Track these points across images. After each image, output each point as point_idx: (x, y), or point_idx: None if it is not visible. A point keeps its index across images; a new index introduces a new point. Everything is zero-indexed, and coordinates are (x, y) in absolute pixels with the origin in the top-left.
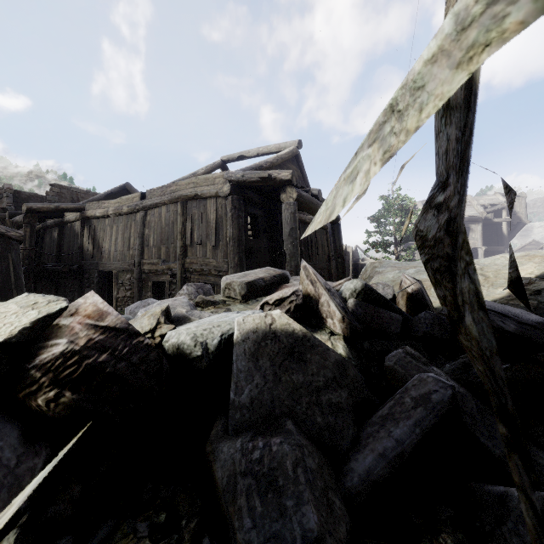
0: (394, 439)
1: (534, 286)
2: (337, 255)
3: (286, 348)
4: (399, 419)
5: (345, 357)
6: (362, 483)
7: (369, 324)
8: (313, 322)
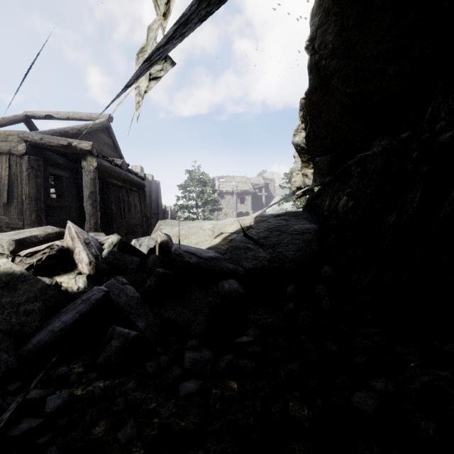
0: (62, 321)
1: (231, 237)
2: (143, 214)
3: (4, 283)
4: (69, 311)
5: (83, 288)
6: (34, 346)
7: (116, 265)
8: (67, 267)
